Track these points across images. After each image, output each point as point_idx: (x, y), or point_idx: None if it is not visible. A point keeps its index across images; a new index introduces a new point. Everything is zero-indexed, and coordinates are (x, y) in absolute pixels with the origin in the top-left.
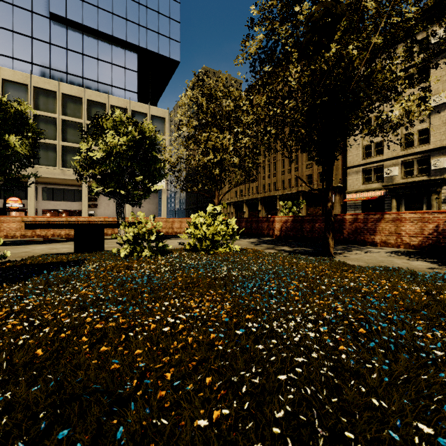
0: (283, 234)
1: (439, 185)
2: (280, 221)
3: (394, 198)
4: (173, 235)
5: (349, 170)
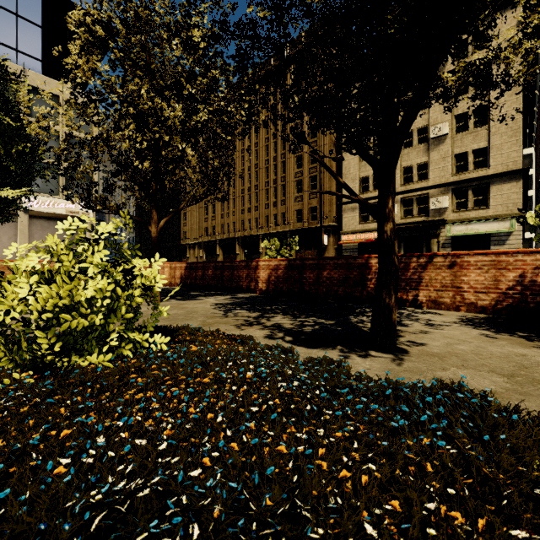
0: (273, 288)
1: (438, 227)
2: (267, 267)
3: None
4: None
5: (345, 206)
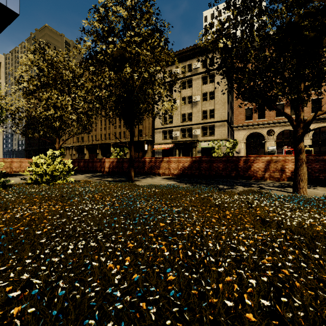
0: (111, 170)
1: (196, 143)
2: (109, 161)
3: (177, 149)
4: (12, 174)
5: (156, 130)
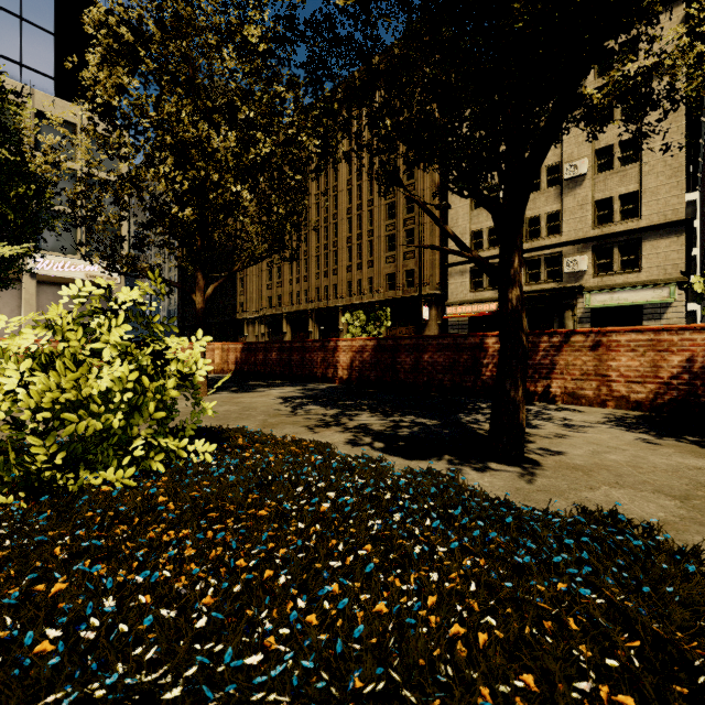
0: (356, 376)
1: (574, 296)
2: (349, 348)
3: None
4: None
5: (451, 269)
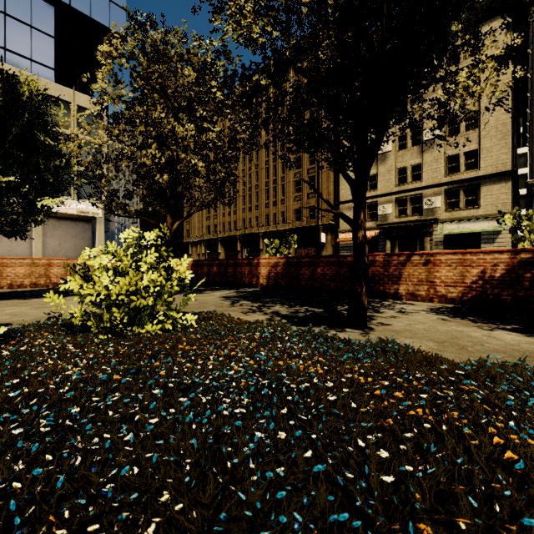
0: (272, 283)
1: (431, 225)
2: (267, 264)
3: (389, 240)
4: None
5: (342, 205)
